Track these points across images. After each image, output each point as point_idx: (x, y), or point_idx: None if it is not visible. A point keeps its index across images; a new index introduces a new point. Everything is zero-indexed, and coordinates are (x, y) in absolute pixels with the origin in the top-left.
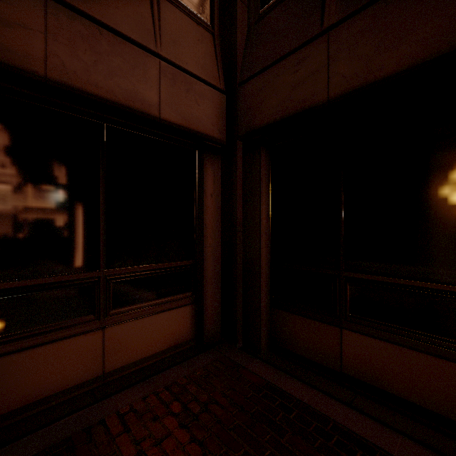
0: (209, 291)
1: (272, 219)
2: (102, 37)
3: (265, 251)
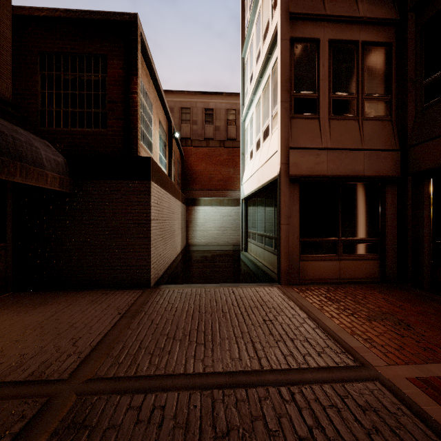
0: (388, 254)
1: (432, 218)
2: (342, 153)
3: (427, 235)
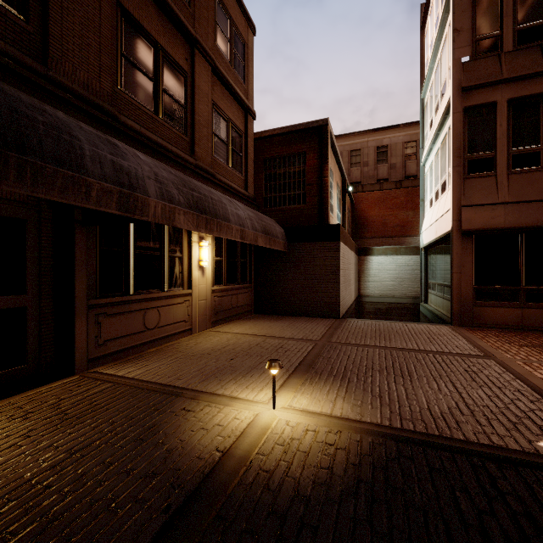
0: None
1: None
2: (523, 206)
3: None
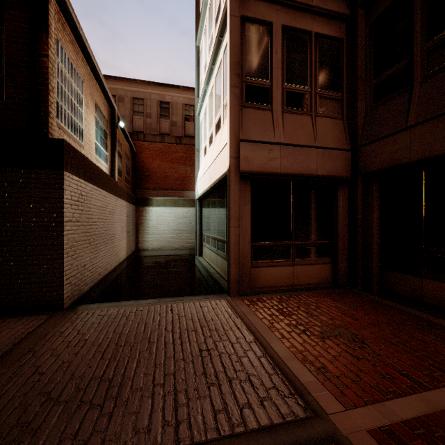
0: (340, 257)
1: (381, 220)
2: (296, 150)
3: (376, 237)
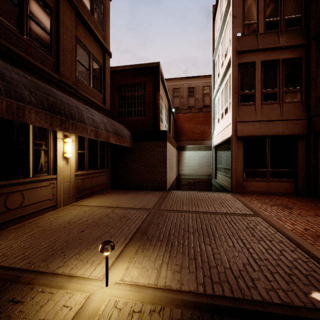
0: (300, 179)
1: None
2: (269, 123)
3: None
